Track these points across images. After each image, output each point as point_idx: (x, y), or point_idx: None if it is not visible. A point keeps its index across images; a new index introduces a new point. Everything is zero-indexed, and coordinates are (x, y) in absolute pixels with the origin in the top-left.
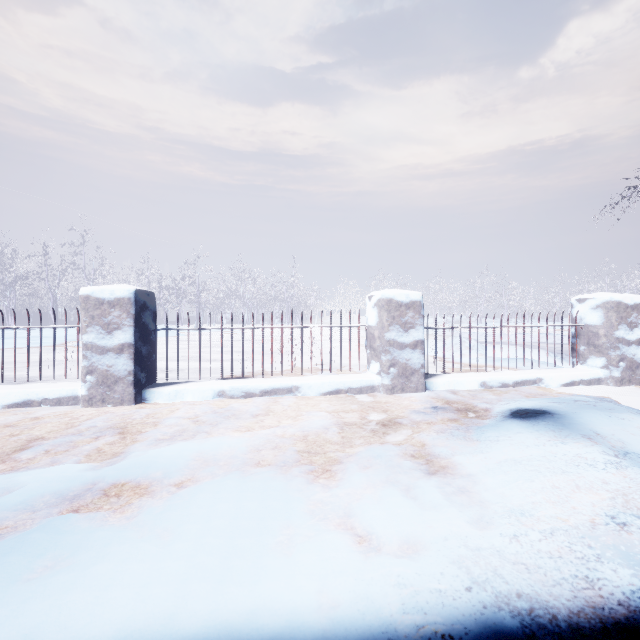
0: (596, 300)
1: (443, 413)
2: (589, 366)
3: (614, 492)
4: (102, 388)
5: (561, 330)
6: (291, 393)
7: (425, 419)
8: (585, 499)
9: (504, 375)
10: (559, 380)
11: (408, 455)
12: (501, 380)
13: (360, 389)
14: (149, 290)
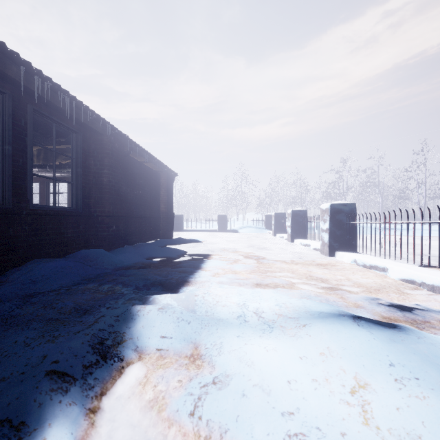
0: None
1: (378, 306)
2: None
3: (219, 295)
4: (322, 247)
5: None
6: (384, 272)
7: (350, 297)
8: (221, 293)
9: None
10: None
11: (277, 284)
12: None
13: (432, 287)
14: (348, 202)
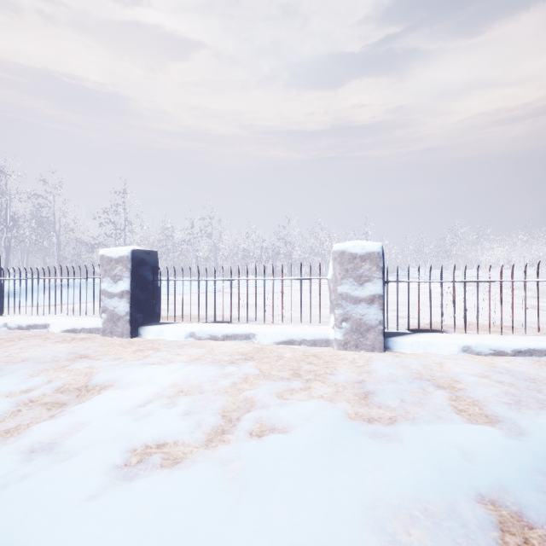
0: None
1: None
2: None
3: None
4: (355, 334)
5: None
6: None
7: None
8: None
9: None
10: None
11: None
12: None
13: None
14: None
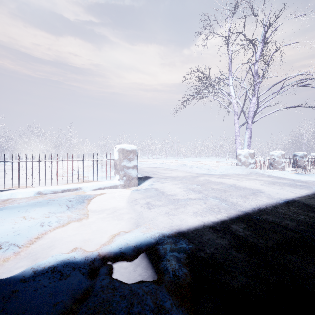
0: (117, 147)
1: None
2: (115, 179)
3: None
4: None
5: (102, 162)
6: None
7: None
8: None
9: (57, 187)
10: (91, 187)
11: None
12: (53, 190)
13: None
14: None
